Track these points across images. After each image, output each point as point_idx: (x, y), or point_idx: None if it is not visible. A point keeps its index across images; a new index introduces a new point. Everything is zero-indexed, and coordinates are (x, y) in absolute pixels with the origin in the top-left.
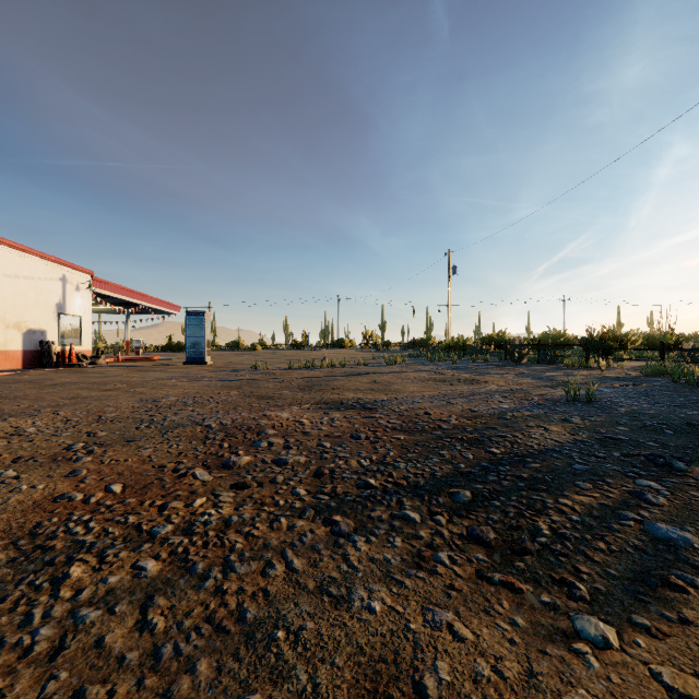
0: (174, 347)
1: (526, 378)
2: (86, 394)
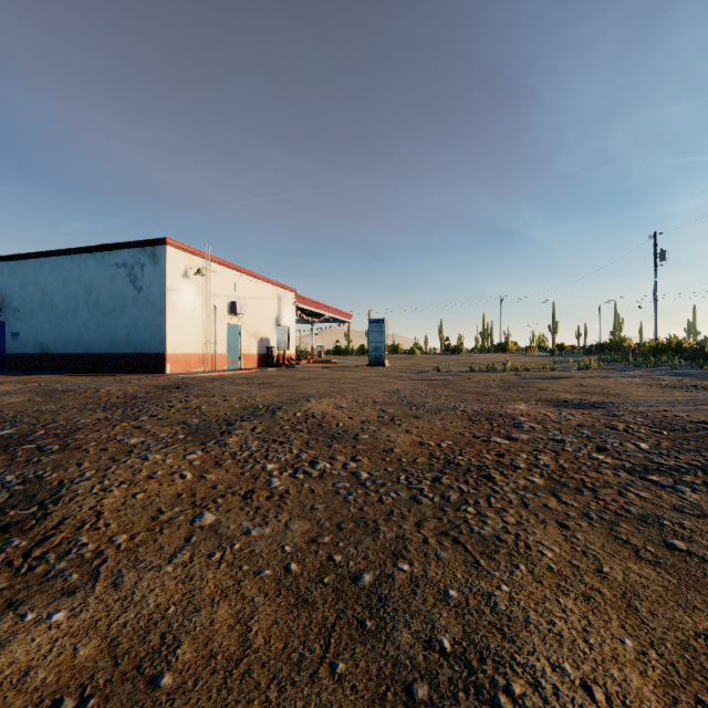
0: (342, 352)
1: None
2: (337, 386)
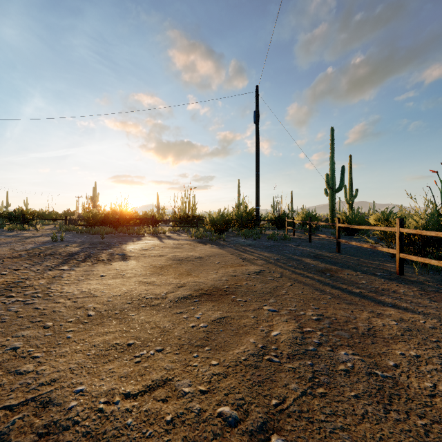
0: None
1: (1, 236)
2: None
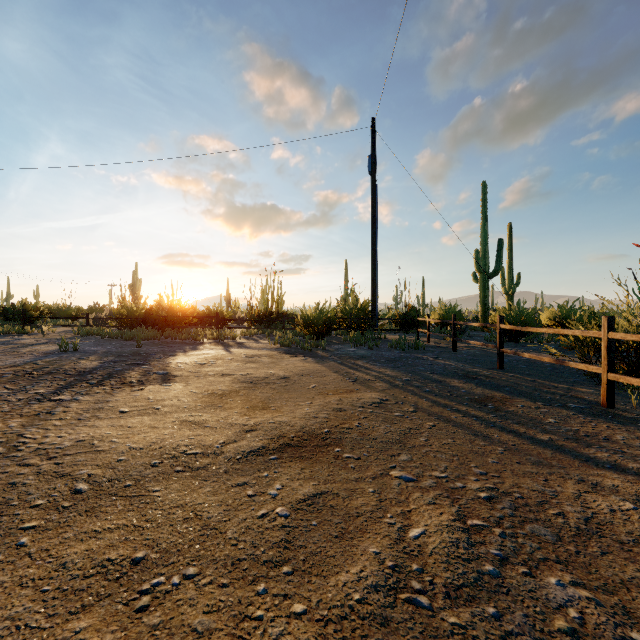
0: None
1: None
2: None
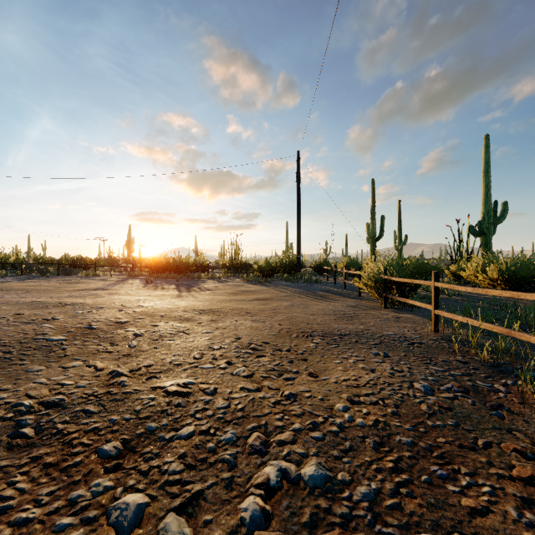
0: None
1: (98, 280)
2: None
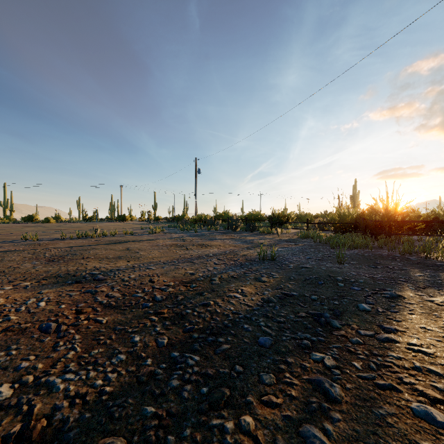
0: None
1: (237, 242)
2: None
